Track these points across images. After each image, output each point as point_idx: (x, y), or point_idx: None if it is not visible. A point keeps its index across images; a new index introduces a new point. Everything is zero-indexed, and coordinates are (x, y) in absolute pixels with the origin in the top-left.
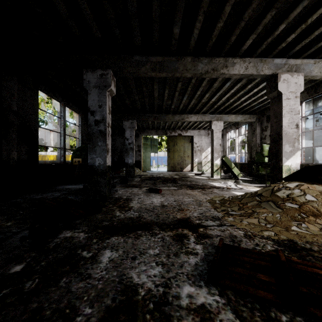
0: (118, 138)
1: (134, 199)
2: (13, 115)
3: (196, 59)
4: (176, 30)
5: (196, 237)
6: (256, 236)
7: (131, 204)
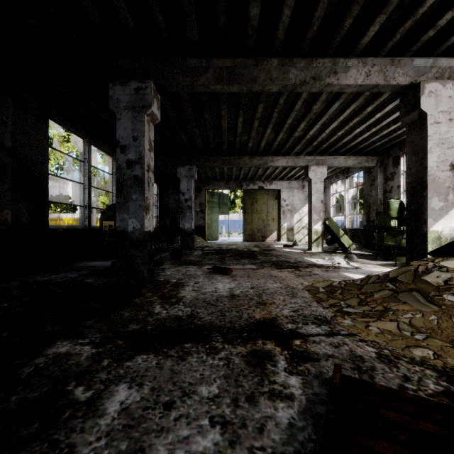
0: (171, 193)
1: (187, 284)
2: (5, 154)
3: (287, 62)
4: (254, 11)
5: (290, 359)
6: (400, 358)
7: (182, 292)
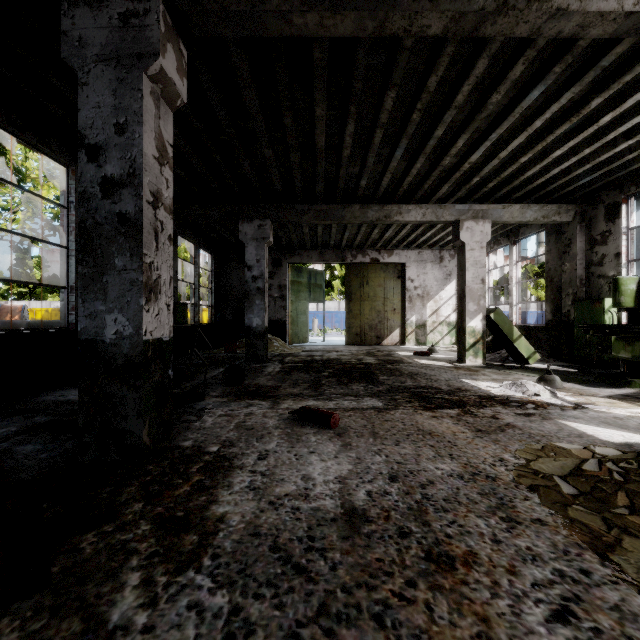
0: (235, 269)
1: (241, 462)
2: None
3: None
4: None
5: None
6: None
7: (222, 496)
